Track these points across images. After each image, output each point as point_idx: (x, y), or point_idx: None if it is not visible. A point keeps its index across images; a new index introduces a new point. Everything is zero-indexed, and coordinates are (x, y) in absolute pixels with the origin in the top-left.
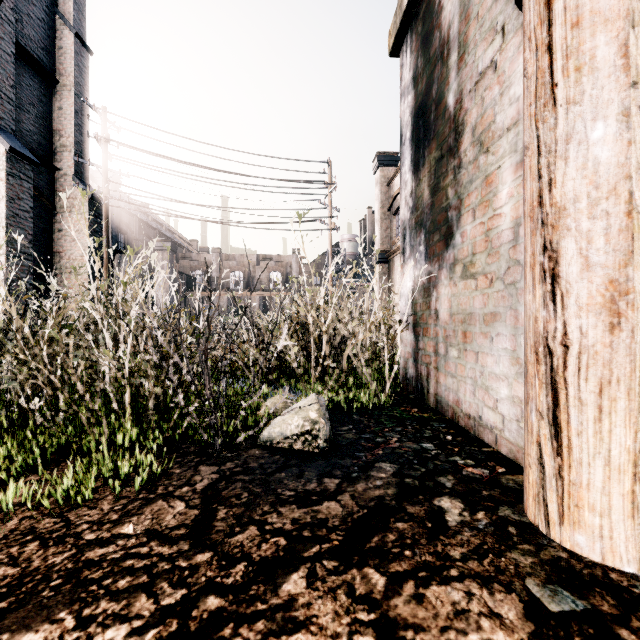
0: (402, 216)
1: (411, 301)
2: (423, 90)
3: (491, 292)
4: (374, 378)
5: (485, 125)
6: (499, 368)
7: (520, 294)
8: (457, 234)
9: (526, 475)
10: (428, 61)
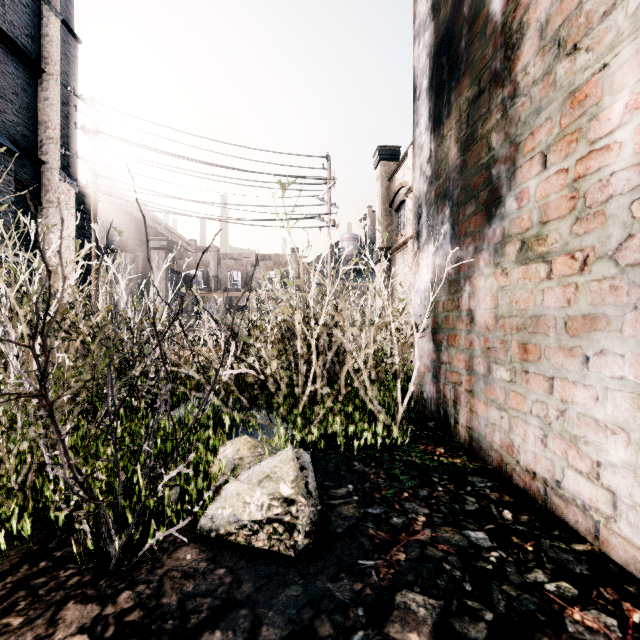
0: (416, 191)
1: (429, 299)
2: (448, 14)
3: (584, 281)
4: (380, 397)
5: (569, 9)
6: (604, 410)
7: None
8: (509, 197)
9: None
10: None
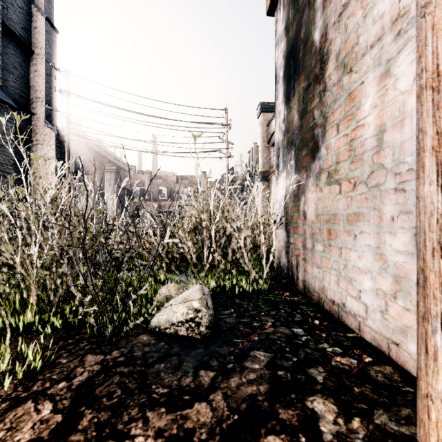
0: (277, 139)
1: (284, 205)
2: (293, 35)
3: (354, 195)
4: (255, 266)
5: (348, 48)
6: (362, 262)
7: (384, 195)
8: (322, 147)
9: (423, 406)
10: (297, 10)
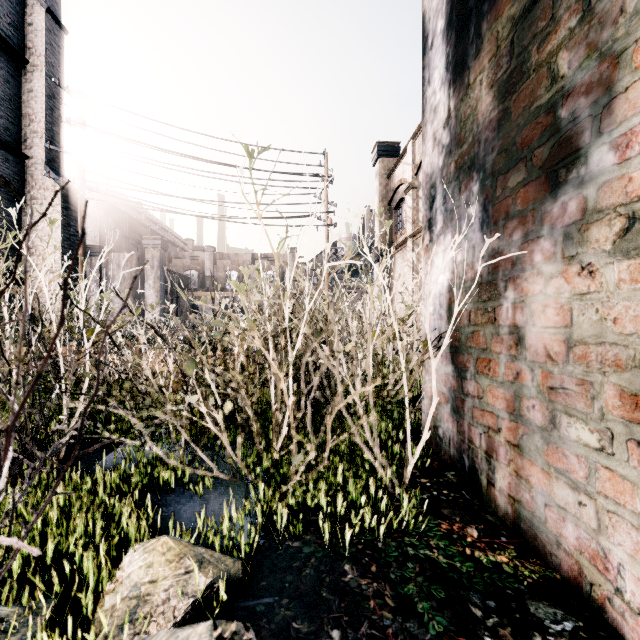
0: (427, 167)
1: (447, 306)
2: None
3: None
4: (382, 431)
5: None
6: None
7: None
8: (597, 147)
9: None
10: None
